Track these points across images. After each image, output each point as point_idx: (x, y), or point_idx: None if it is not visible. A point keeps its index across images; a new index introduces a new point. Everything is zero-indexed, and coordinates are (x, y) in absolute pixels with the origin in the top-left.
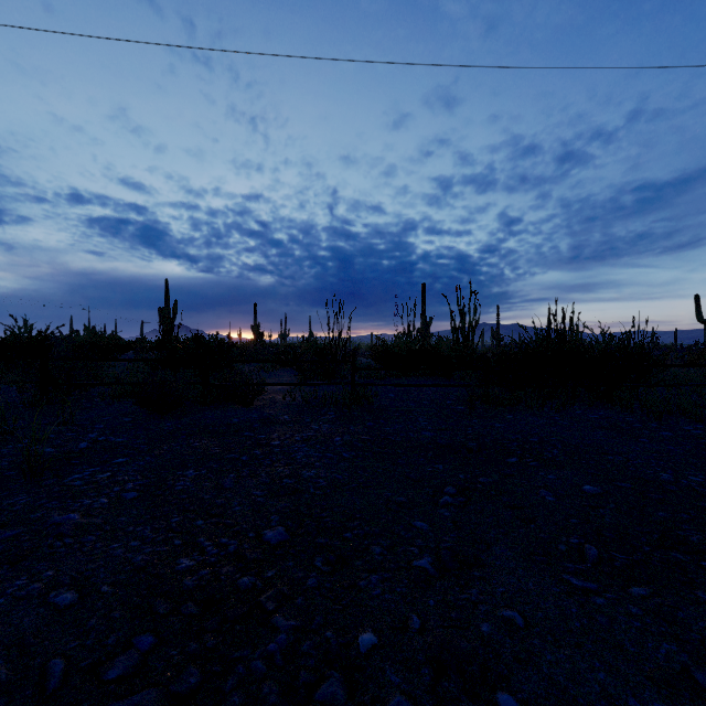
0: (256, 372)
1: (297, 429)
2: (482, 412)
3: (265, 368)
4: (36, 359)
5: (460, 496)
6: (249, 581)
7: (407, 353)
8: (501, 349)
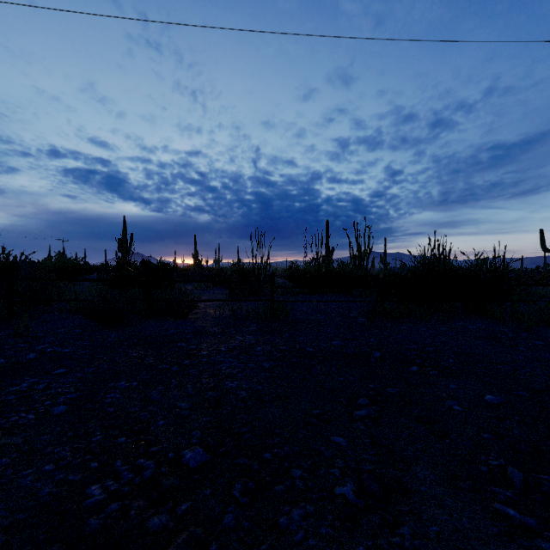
0: (194, 290)
1: (223, 340)
2: (380, 323)
3: (201, 287)
4: (3, 279)
5: (373, 407)
6: (160, 521)
7: (316, 275)
8: (388, 271)
